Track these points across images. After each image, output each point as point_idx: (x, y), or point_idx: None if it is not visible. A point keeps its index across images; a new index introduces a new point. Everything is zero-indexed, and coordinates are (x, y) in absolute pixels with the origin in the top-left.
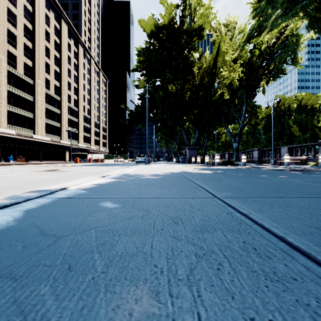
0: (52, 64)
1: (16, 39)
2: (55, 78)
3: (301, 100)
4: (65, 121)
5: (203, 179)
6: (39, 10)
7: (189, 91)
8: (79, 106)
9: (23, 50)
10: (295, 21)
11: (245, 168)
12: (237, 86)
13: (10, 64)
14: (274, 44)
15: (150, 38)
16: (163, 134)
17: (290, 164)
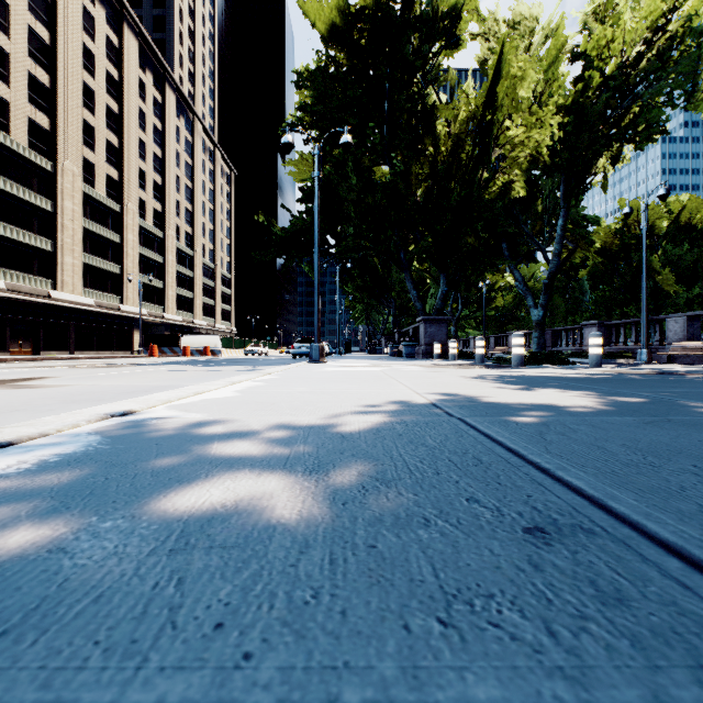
0: (101, 128)
1: (8, 63)
2: (109, 161)
3: (680, 212)
4: (133, 261)
5: None
6: None
7: (425, 179)
8: (166, 226)
9: (26, 90)
10: None
11: (638, 375)
12: (547, 163)
13: None
14: (639, 59)
15: (326, 45)
16: (359, 290)
17: (693, 360)
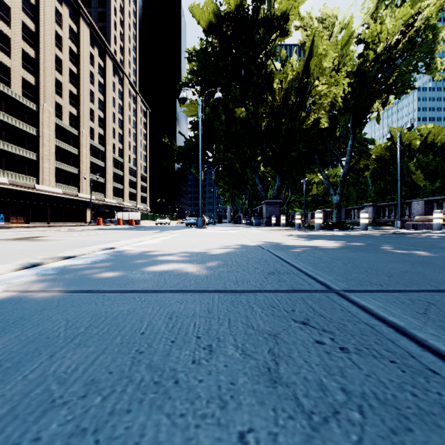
0: (66, 83)
1: (10, 43)
2: (71, 103)
3: (427, 135)
4: (86, 165)
5: (375, 282)
6: (46, 2)
7: (267, 116)
8: (106, 144)
9: (21, 60)
10: (435, 2)
11: (380, 234)
12: (341, 107)
13: (0, 80)
14: (397, 43)
15: (206, 34)
16: (227, 184)
17: (428, 227)
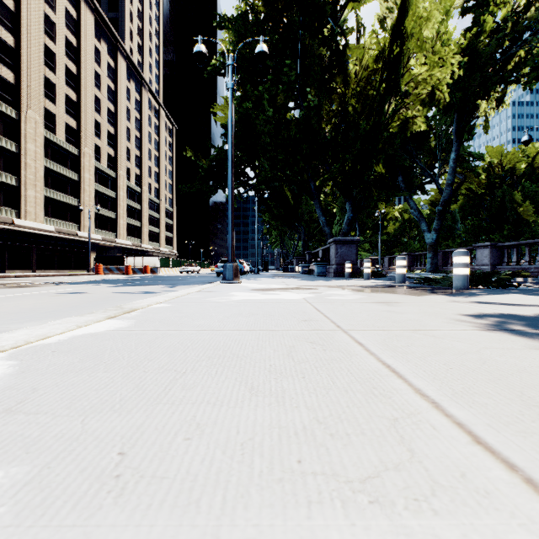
0: (61, 85)
1: None
2: (68, 112)
3: (535, 156)
4: (89, 195)
5: None
6: None
7: (334, 116)
8: (118, 168)
9: None
10: None
11: None
12: (446, 99)
13: None
14: (528, 6)
15: None
16: (274, 219)
17: None
